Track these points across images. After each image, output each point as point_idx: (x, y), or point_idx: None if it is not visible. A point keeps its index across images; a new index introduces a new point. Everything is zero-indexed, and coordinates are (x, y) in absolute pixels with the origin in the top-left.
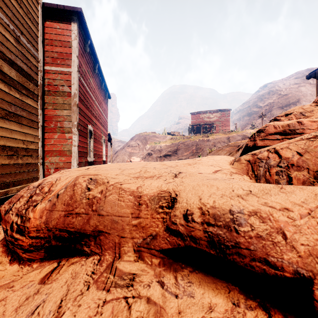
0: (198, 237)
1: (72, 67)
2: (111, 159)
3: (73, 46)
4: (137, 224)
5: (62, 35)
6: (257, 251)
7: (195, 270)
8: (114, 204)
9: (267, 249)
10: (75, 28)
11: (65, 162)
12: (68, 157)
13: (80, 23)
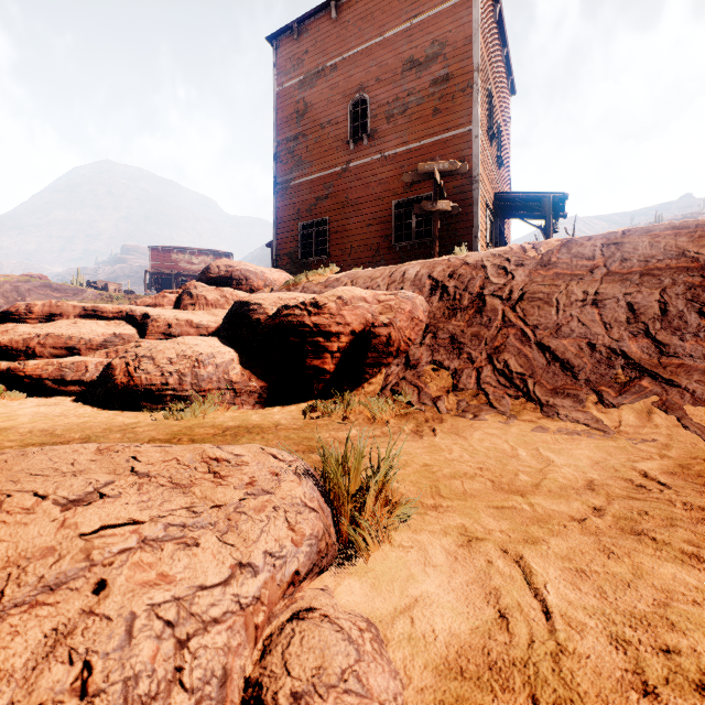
0: (91, 310)
1: None
2: None
3: None
4: (75, 311)
5: None
6: (101, 310)
7: (90, 318)
8: (67, 307)
9: (102, 310)
10: None
11: None
12: None
13: None
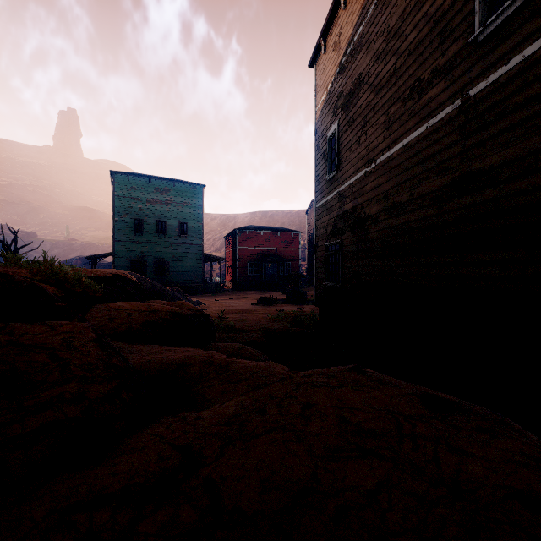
0: None
1: None
2: None
3: None
4: None
5: None
6: None
7: None
8: None
9: None
10: None
11: None
12: None
13: None
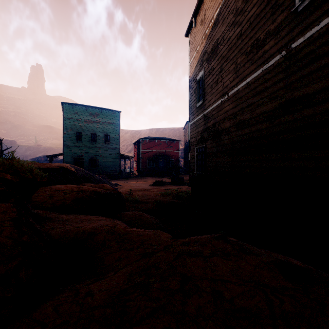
0: None
1: None
2: None
3: None
4: None
5: None
6: None
7: None
8: None
9: None
10: None
11: None
12: None
13: None
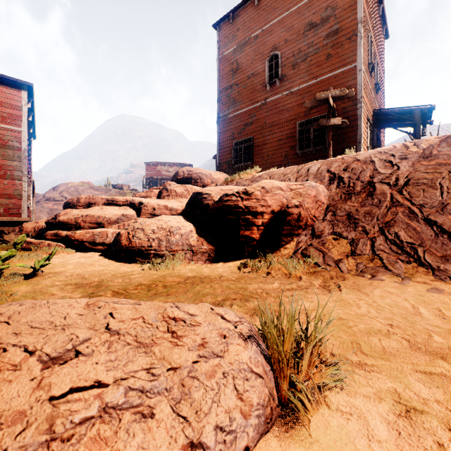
0: (110, 200)
1: (23, 128)
2: (33, 212)
3: (23, 110)
4: (102, 201)
5: (12, 99)
6: (116, 200)
7: (110, 205)
8: (98, 199)
9: (117, 200)
10: (25, 96)
11: (16, 204)
12: (18, 200)
13: (28, 89)
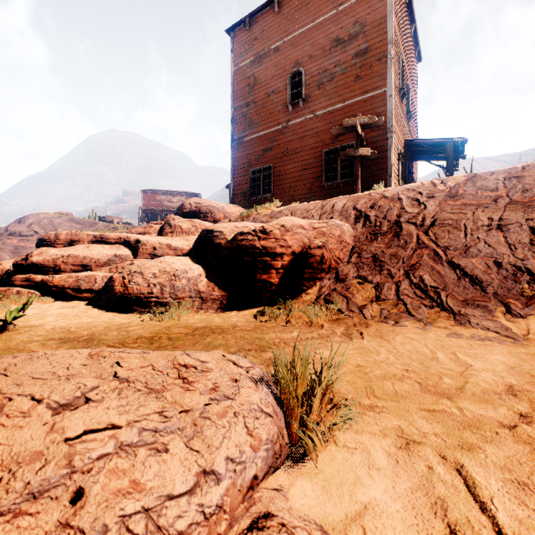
0: (99, 237)
1: None
2: None
3: None
4: (88, 238)
5: None
6: (106, 237)
7: (99, 243)
8: (82, 235)
9: (107, 237)
10: None
11: None
12: None
13: None
